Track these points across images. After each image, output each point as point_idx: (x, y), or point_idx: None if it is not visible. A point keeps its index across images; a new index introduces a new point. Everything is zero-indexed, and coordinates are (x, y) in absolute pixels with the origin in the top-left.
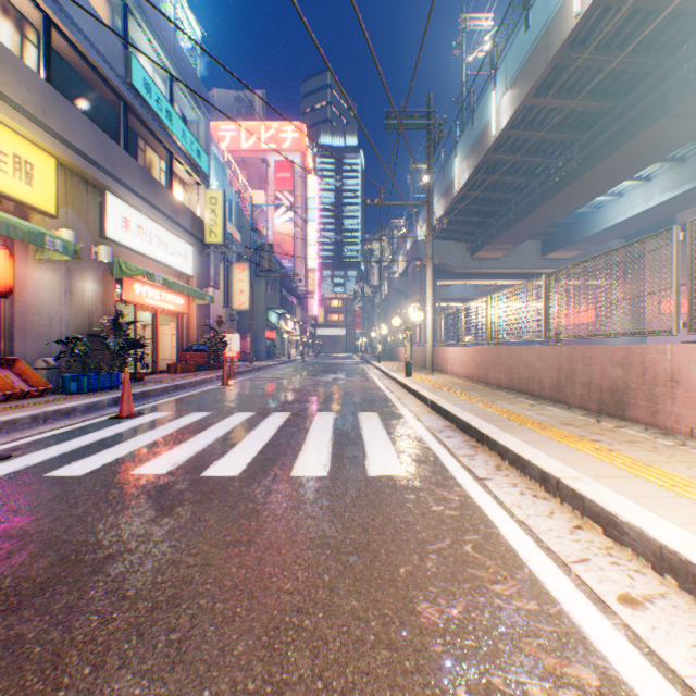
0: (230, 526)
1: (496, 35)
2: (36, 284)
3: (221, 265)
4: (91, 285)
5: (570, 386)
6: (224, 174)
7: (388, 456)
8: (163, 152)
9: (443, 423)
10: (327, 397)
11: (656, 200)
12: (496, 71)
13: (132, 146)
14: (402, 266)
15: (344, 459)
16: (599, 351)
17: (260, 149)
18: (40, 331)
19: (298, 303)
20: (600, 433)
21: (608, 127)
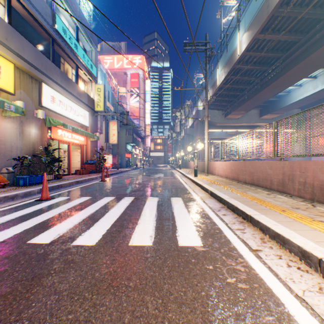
0: (75, 301)
1: (239, 4)
2: (3, 129)
3: (103, 122)
4: (34, 130)
5: (291, 184)
6: (105, 78)
7: (190, 229)
8: (73, 65)
9: (219, 205)
10: (154, 188)
11: (319, 88)
12: (239, 22)
13: (57, 61)
14: (191, 123)
15: (163, 231)
16: (312, 164)
17: (123, 68)
18: (5, 153)
19: (141, 141)
20: (321, 215)
21: (298, 49)
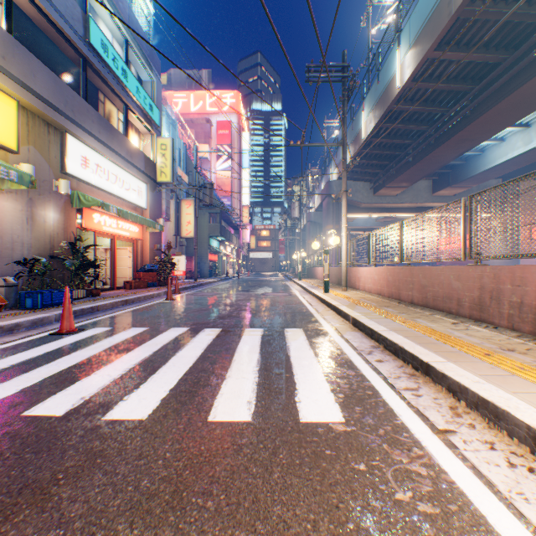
0: None
1: (400, 1)
2: None
3: (172, 201)
4: (53, 214)
5: (495, 306)
6: (174, 128)
7: (320, 388)
8: (120, 105)
9: (369, 343)
10: (256, 312)
11: (535, 143)
12: (400, 32)
13: (92, 98)
14: (317, 203)
15: (271, 393)
16: (535, 272)
17: (205, 112)
18: (2, 253)
19: (235, 233)
20: None
21: (499, 77)
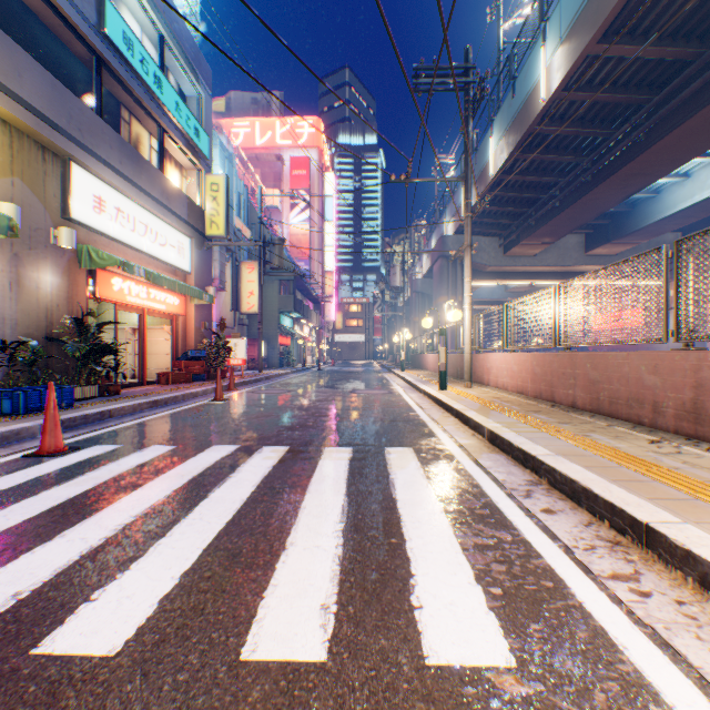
0: None
1: None
2: None
3: (228, 264)
4: (50, 277)
5: None
6: (231, 163)
7: (456, 574)
8: (153, 127)
9: (522, 474)
10: (342, 419)
11: None
12: (546, 21)
13: (111, 115)
14: (426, 267)
15: (365, 585)
16: None
17: (275, 146)
18: None
19: (314, 308)
20: None
21: (691, 81)
